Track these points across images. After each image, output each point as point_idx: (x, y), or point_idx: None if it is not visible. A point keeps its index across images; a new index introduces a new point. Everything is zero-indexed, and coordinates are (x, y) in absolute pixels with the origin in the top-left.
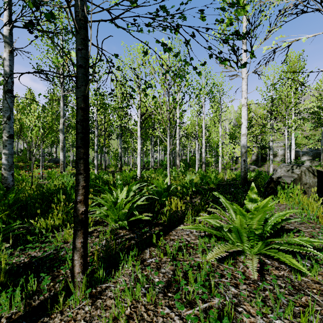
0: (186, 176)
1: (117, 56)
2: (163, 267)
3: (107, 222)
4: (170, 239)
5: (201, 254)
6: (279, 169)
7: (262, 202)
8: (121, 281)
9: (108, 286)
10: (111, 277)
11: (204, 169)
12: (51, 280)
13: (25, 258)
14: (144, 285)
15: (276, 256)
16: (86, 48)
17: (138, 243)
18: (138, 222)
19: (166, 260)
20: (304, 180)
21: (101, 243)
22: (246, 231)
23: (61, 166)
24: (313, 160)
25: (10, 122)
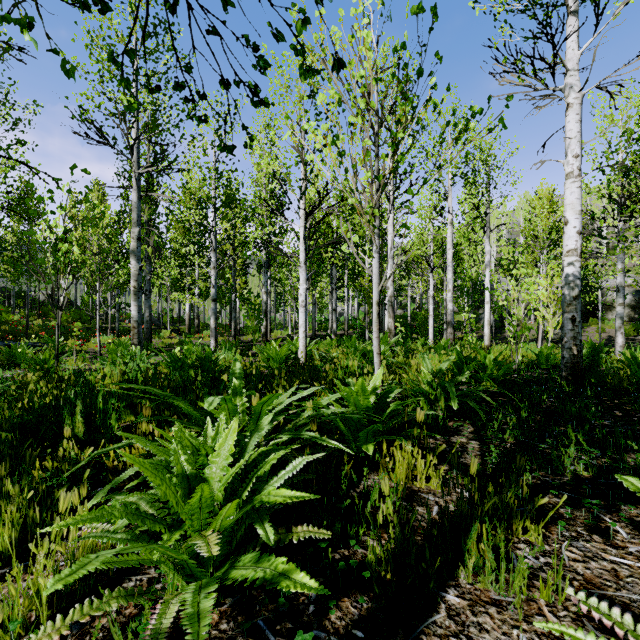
0: (424, 361)
1: None
2: None
3: None
4: None
5: None
6: None
7: None
8: None
9: None
10: None
11: (452, 339)
12: None
13: None
14: None
15: None
16: None
17: None
18: (278, 552)
19: None
20: None
21: None
22: None
23: (133, 332)
24: None
25: None
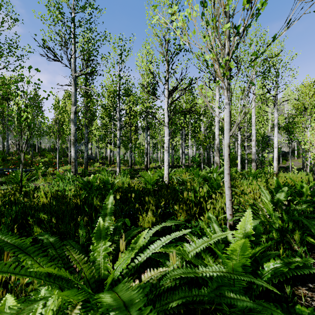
0: (261, 191)
1: None
2: None
3: None
4: None
5: None
6: None
7: None
8: None
9: None
10: None
11: (255, 169)
12: None
13: None
14: None
15: None
16: None
17: None
18: None
19: None
20: None
21: None
22: None
23: (72, 165)
24: None
25: None
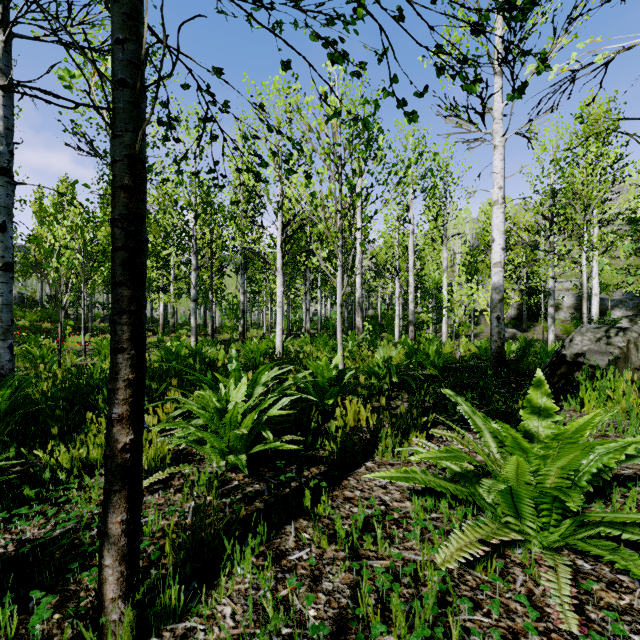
0: (378, 351)
1: (221, 73)
2: (327, 576)
3: (203, 454)
4: (345, 499)
5: (418, 542)
6: (579, 337)
7: (576, 421)
8: (225, 615)
9: (191, 628)
10: (201, 601)
11: (413, 336)
12: (56, 607)
13: (10, 543)
14: (278, 630)
15: (618, 564)
16: (135, 40)
17: (269, 507)
18: (273, 455)
19: (335, 556)
20: (635, 361)
21: (187, 505)
22: (530, 489)
23: None
24: (636, 318)
25: (6, 238)
